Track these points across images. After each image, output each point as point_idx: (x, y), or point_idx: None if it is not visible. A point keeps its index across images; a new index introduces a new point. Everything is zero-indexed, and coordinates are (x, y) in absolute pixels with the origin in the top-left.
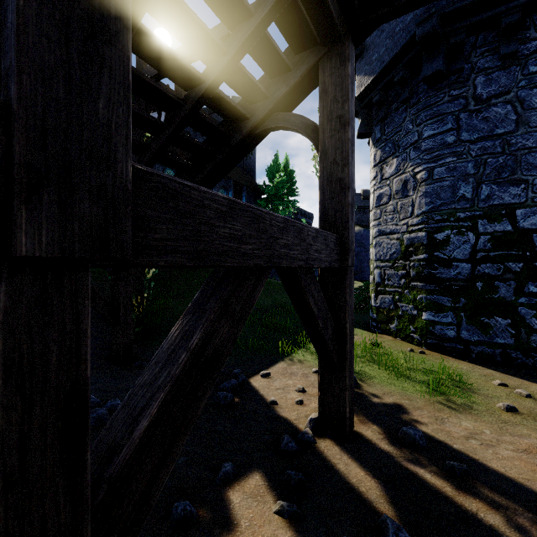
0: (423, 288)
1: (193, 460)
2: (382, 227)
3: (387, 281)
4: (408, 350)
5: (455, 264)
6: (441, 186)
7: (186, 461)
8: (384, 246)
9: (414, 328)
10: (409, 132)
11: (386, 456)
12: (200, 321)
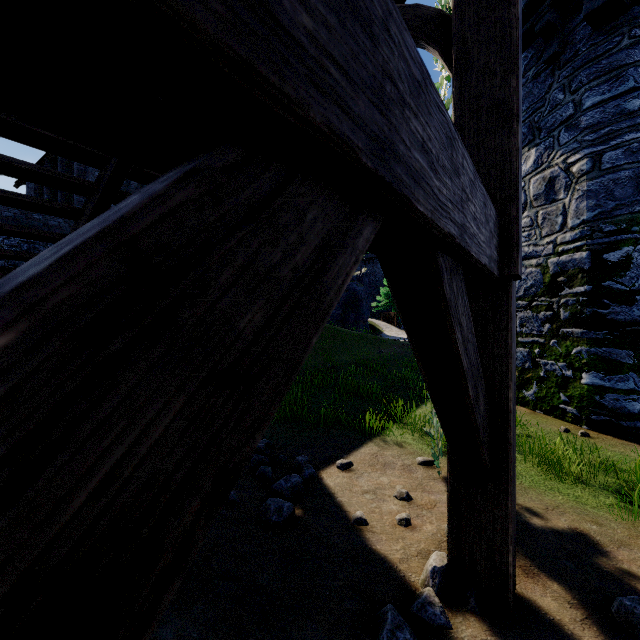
0: (583, 336)
1: None
2: None
3: (519, 328)
4: (560, 430)
5: None
6: (616, 179)
7: None
8: None
9: (568, 397)
10: (557, 105)
11: None
12: None
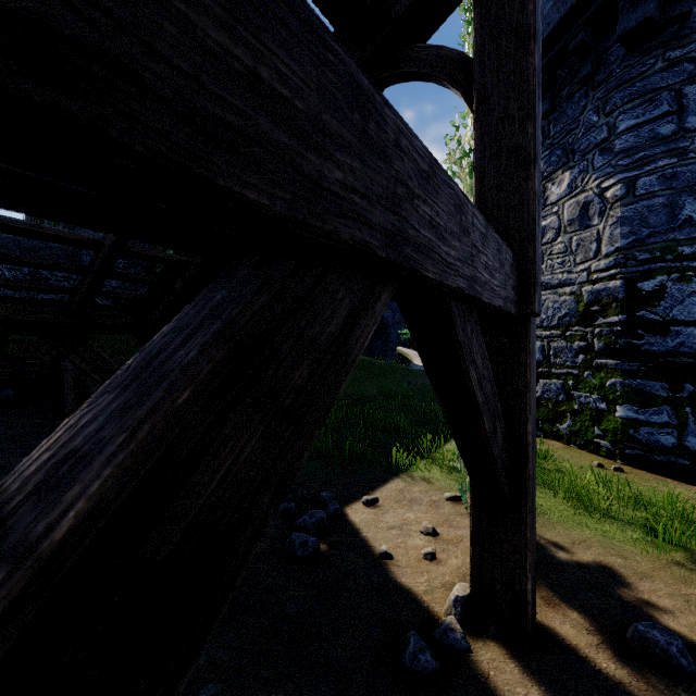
0: (617, 368)
1: (231, 691)
2: (545, 278)
3: (553, 358)
4: (594, 465)
5: (674, 329)
6: (650, 206)
7: (217, 693)
8: (549, 305)
9: (602, 430)
10: (591, 127)
11: (619, 693)
12: (126, 417)
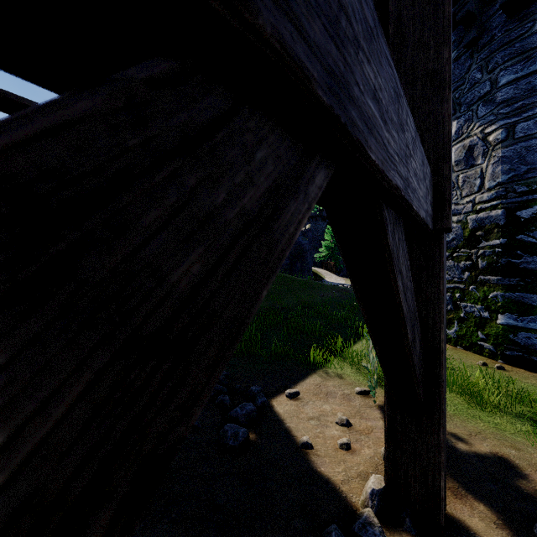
0: (498, 282)
1: None
2: None
3: None
4: (479, 364)
5: None
6: (528, 146)
7: None
8: None
9: (485, 335)
10: (475, 83)
11: None
12: None
